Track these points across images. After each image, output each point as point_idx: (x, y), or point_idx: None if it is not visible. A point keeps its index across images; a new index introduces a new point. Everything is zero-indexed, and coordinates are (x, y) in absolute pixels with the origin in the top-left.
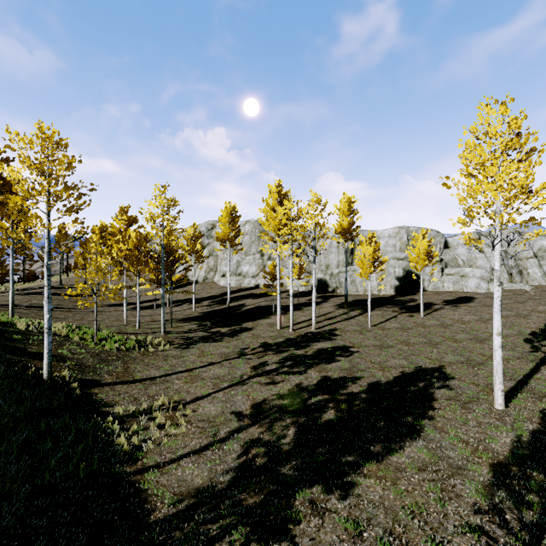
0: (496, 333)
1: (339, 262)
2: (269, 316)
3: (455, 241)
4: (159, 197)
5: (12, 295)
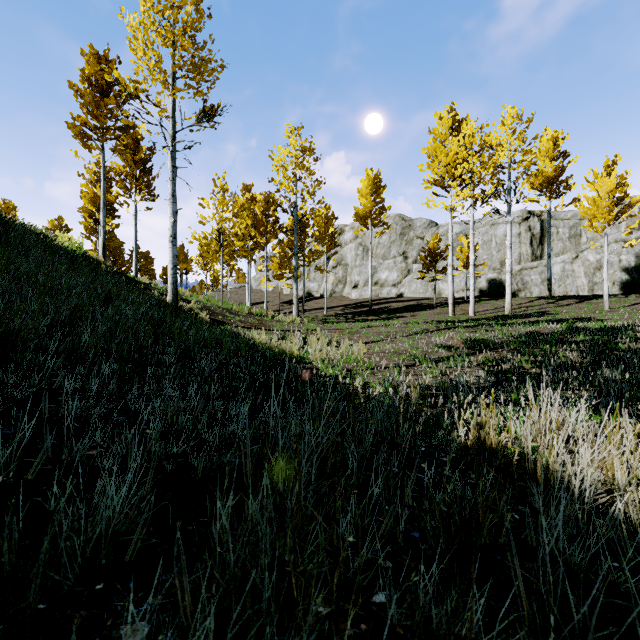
0: None
1: (522, 255)
2: (429, 308)
3: None
4: (292, 137)
5: (135, 267)
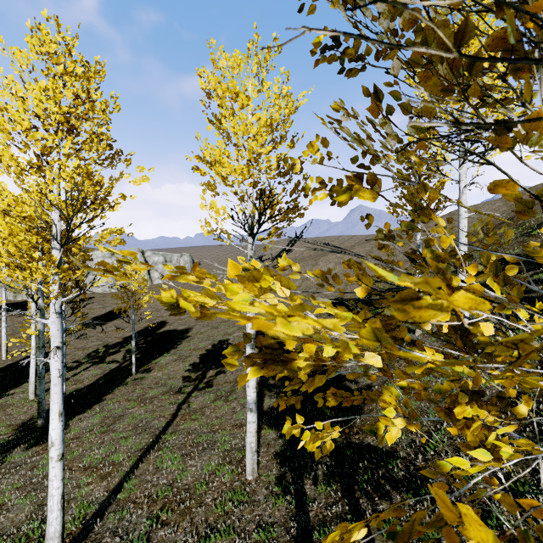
0: (3, 321)
1: None
2: None
3: (95, 254)
4: None
5: None
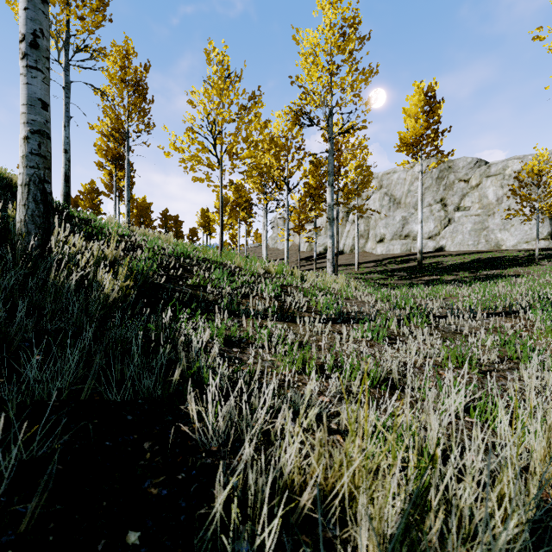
0: None
1: None
2: (531, 263)
3: None
4: (327, 5)
5: (127, 214)
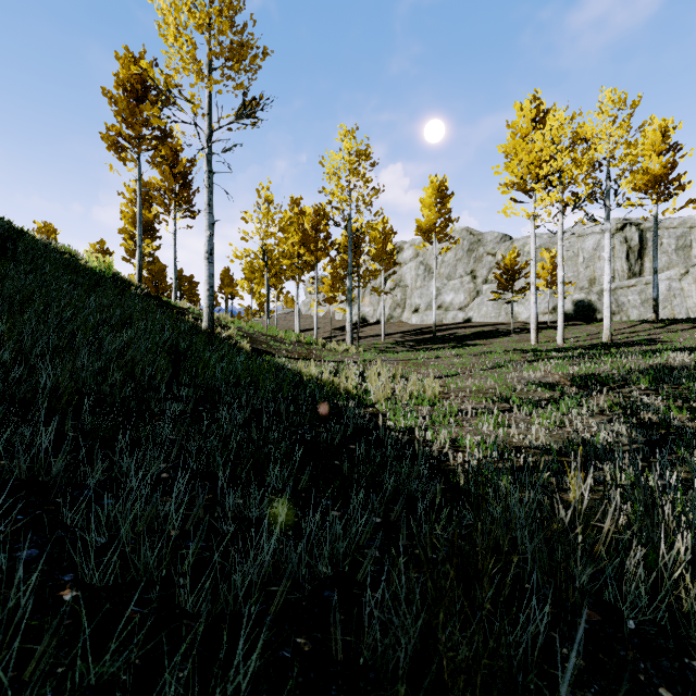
0: None
1: (616, 272)
2: (506, 335)
3: None
4: (345, 140)
5: (175, 291)
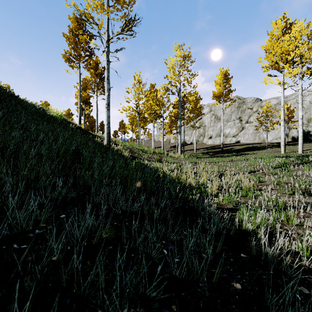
0: None
1: None
2: (263, 149)
3: None
4: (178, 50)
5: (97, 129)
